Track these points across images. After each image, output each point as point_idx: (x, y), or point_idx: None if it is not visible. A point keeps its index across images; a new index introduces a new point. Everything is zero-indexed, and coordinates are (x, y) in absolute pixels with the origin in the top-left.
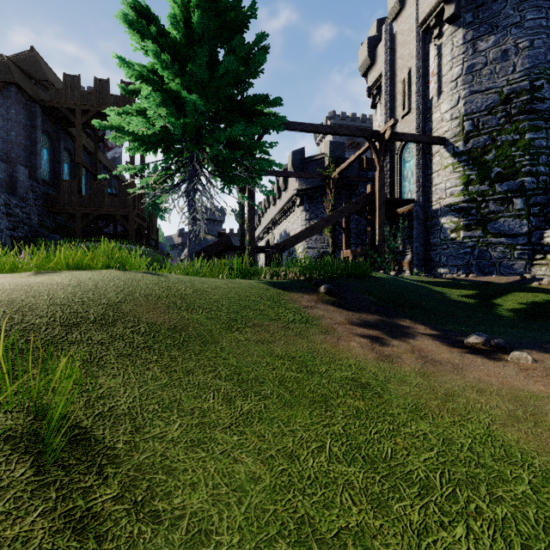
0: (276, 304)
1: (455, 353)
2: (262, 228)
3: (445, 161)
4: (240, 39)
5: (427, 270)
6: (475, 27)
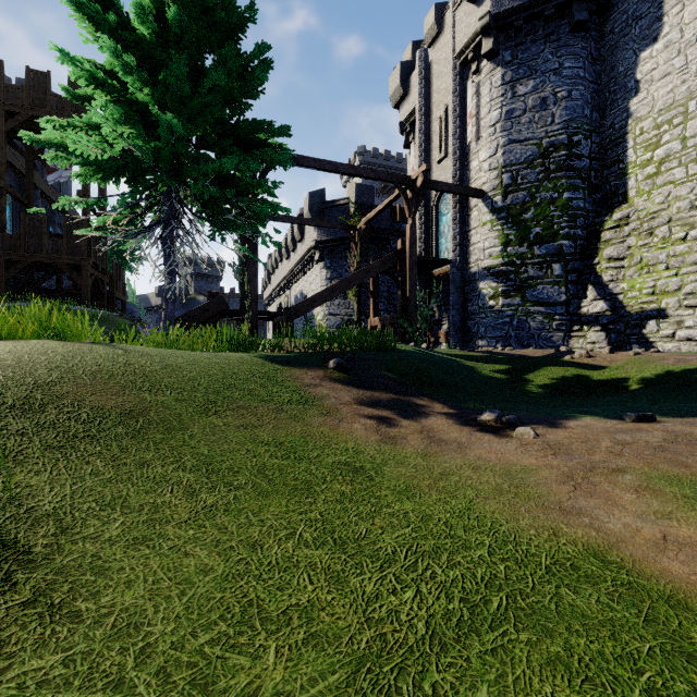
0: (271, 382)
1: (464, 432)
2: (273, 288)
3: (484, 217)
4: (232, 49)
5: (465, 342)
6: (514, 67)
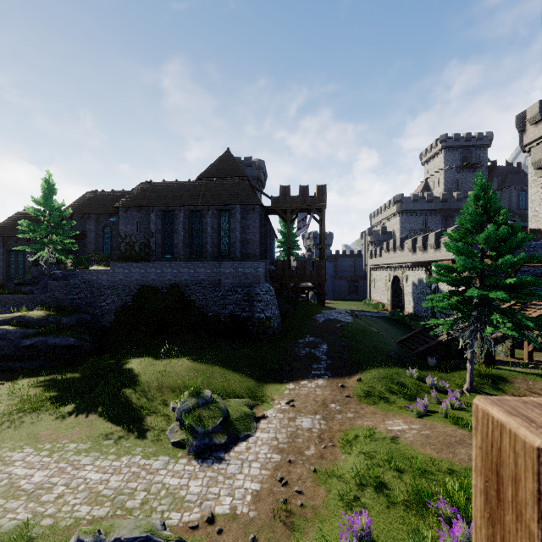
0: None
1: None
2: (385, 262)
3: None
4: None
5: None
6: None
